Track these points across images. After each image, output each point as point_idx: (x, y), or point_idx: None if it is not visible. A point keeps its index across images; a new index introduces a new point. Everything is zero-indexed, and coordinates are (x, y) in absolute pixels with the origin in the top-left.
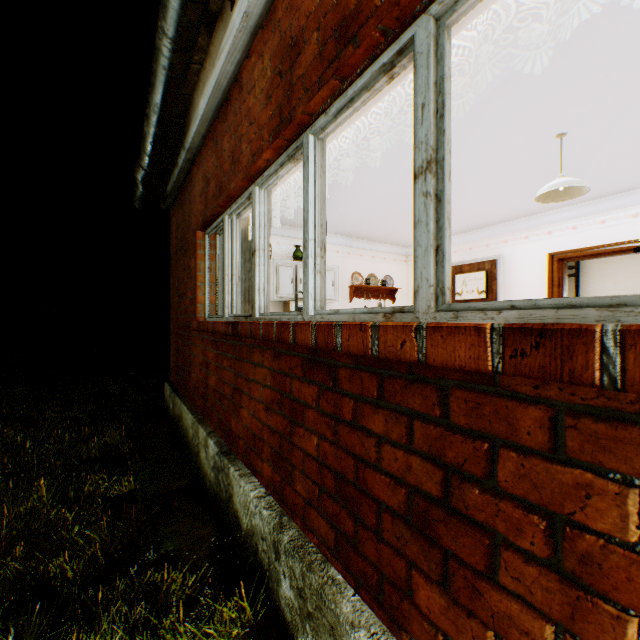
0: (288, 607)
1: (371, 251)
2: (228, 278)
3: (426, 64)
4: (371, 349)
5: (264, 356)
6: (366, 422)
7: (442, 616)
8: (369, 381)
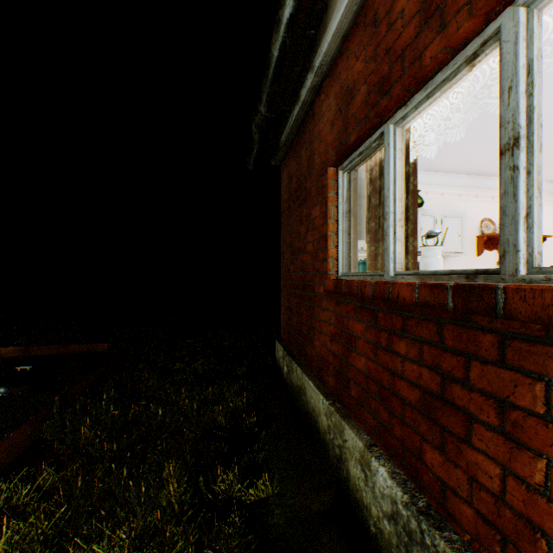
0: None
1: None
2: (393, 217)
3: None
4: None
5: None
6: None
7: None
8: None
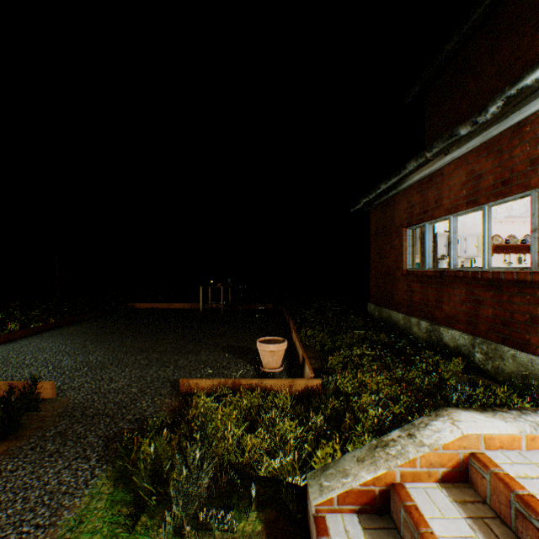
0: (479, 361)
1: (510, 218)
2: (427, 251)
3: (533, 203)
4: (514, 278)
5: (459, 284)
6: (512, 300)
7: (537, 342)
8: (513, 288)
